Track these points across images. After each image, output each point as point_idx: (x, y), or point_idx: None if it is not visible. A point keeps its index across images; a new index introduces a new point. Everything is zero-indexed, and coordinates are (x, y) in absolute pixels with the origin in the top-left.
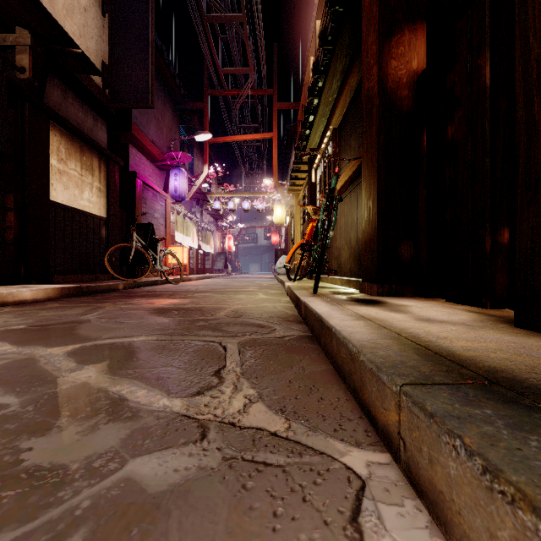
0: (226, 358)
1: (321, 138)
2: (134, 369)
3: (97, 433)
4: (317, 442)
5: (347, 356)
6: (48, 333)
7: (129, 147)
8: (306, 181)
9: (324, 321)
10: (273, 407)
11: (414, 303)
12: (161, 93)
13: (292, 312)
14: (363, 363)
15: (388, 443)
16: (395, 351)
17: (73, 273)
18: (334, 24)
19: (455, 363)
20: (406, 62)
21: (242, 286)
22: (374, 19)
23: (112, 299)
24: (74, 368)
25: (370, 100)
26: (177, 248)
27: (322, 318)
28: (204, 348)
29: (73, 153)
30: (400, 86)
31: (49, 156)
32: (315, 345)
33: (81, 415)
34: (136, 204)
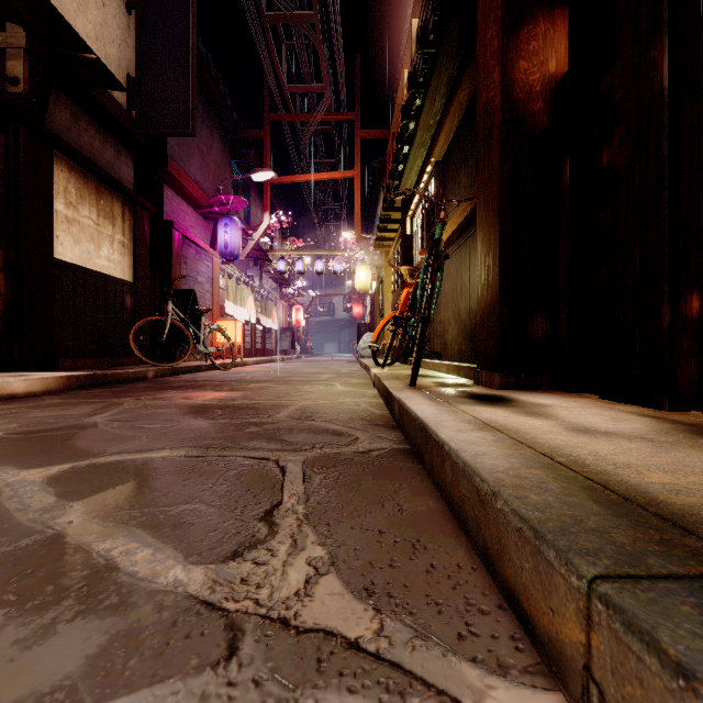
0: (283, 488)
1: (419, 175)
2: (142, 509)
3: (49, 642)
4: (430, 665)
5: (470, 494)
6: (31, 445)
7: (164, 188)
8: (398, 233)
9: (429, 432)
10: (353, 583)
11: (555, 400)
12: (206, 118)
13: (380, 411)
14: (504, 515)
15: (559, 674)
16: (555, 493)
17: (86, 356)
18: (438, 17)
19: (667, 521)
20: (540, 62)
21: (313, 374)
22: (495, 4)
23: (135, 392)
24: (51, 505)
25: (490, 116)
26: (227, 323)
27: (427, 426)
28: (253, 471)
29: (87, 195)
30: (531, 97)
31: (53, 199)
32: (416, 465)
33: (33, 602)
34: (173, 264)
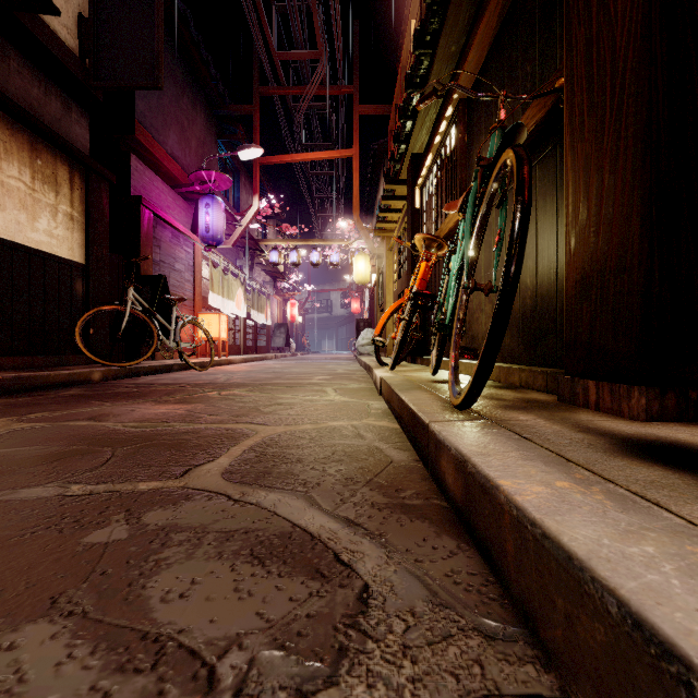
0: None
1: (432, 132)
2: None
3: None
4: None
5: None
6: None
7: (132, 159)
8: (404, 211)
9: None
10: None
11: None
12: (187, 86)
13: (402, 455)
14: None
15: None
16: None
17: (14, 353)
18: None
19: None
20: None
21: (303, 375)
22: None
23: (37, 406)
24: None
25: None
26: (210, 317)
27: None
28: None
29: (16, 150)
30: None
31: None
32: None
33: None
34: (141, 246)
